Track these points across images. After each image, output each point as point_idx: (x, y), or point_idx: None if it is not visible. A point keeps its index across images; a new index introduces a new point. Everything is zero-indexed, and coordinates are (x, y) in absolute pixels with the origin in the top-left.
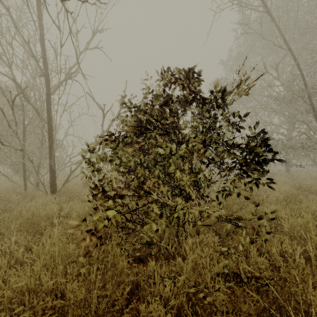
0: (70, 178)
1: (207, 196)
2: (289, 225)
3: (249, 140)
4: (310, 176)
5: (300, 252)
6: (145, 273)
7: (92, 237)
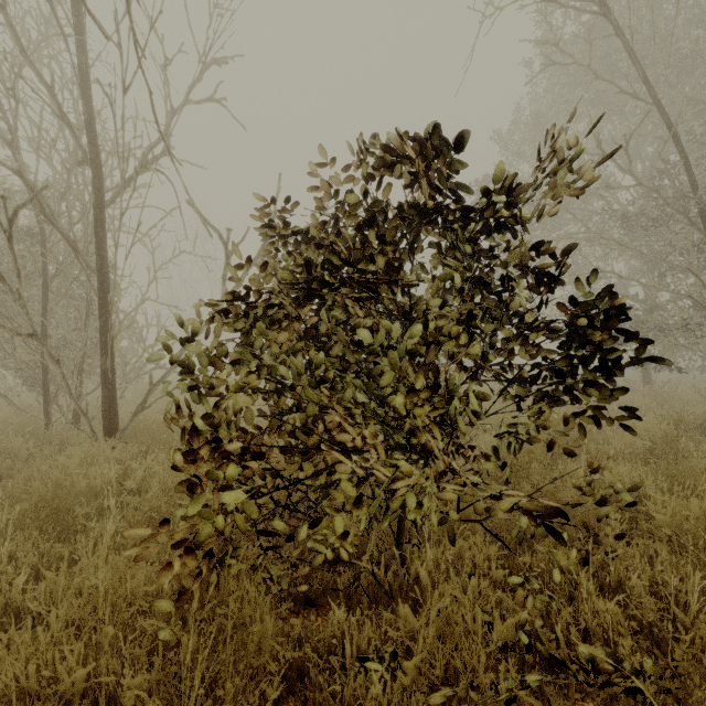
0: (153, 398)
1: (472, 447)
2: (668, 515)
3: (579, 313)
4: (700, 393)
5: (699, 585)
6: (321, 639)
7: (186, 559)
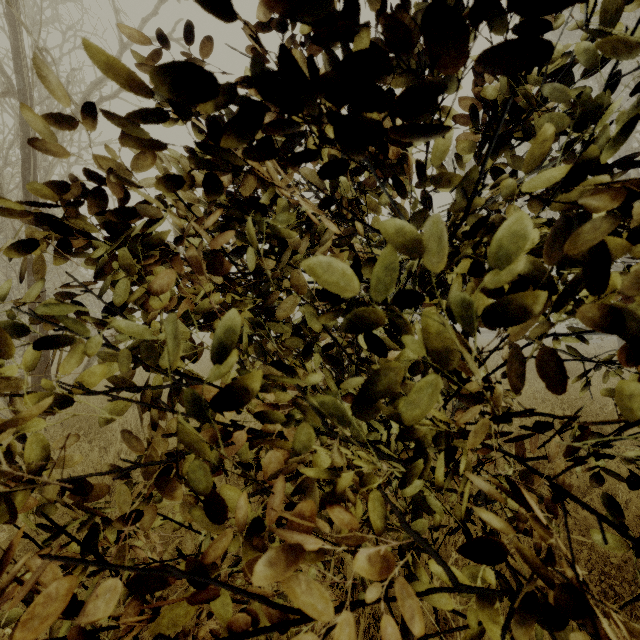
0: None
1: None
2: None
3: None
4: None
5: None
6: None
7: None
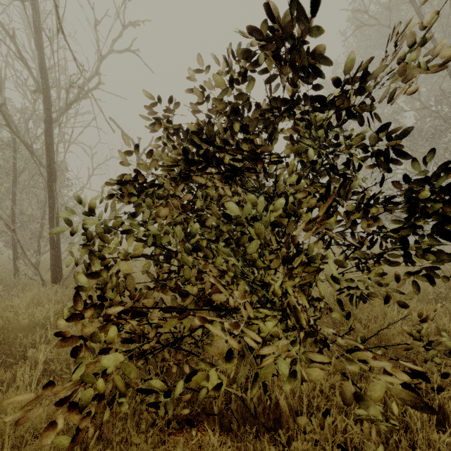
0: None
1: (319, 297)
2: None
3: (420, 188)
4: None
5: None
6: None
7: (69, 414)
